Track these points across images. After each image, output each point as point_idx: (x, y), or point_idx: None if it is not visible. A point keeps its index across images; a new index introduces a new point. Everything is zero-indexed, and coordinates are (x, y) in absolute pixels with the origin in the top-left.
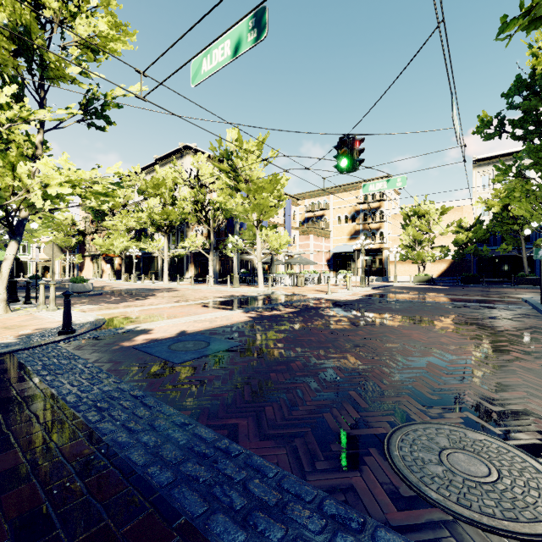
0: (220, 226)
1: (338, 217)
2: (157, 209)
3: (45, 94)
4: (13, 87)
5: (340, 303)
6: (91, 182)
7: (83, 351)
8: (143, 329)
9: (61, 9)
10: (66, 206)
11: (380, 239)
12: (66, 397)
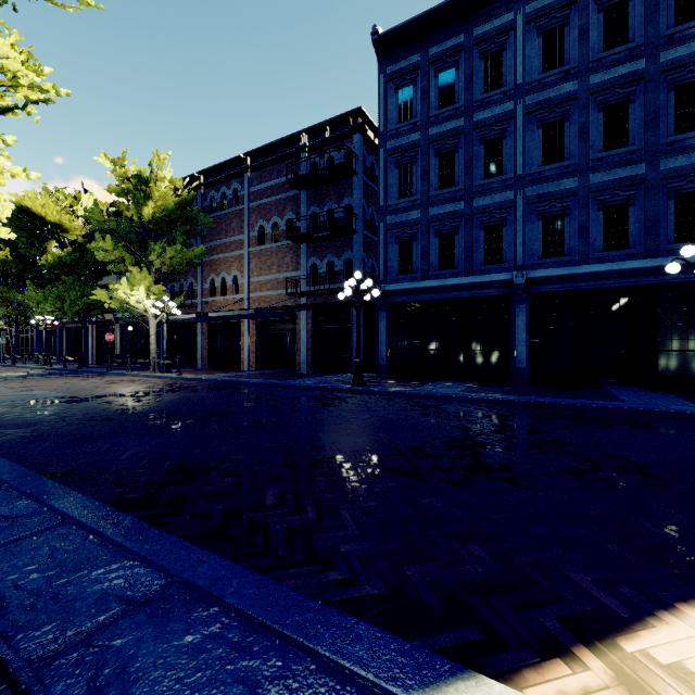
0: None
1: None
2: None
3: None
4: None
5: None
6: None
7: None
8: None
9: None
10: None
11: None
12: None
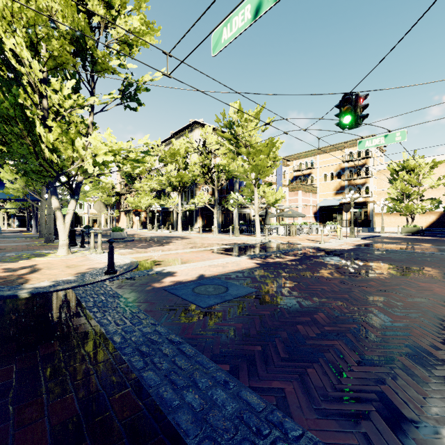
0: (223, 185)
1: (324, 174)
2: (173, 173)
3: (94, 84)
4: (73, 81)
5: (337, 252)
6: (127, 151)
7: (123, 290)
8: (168, 272)
9: (106, 15)
10: (109, 171)
11: (366, 193)
12: (113, 337)
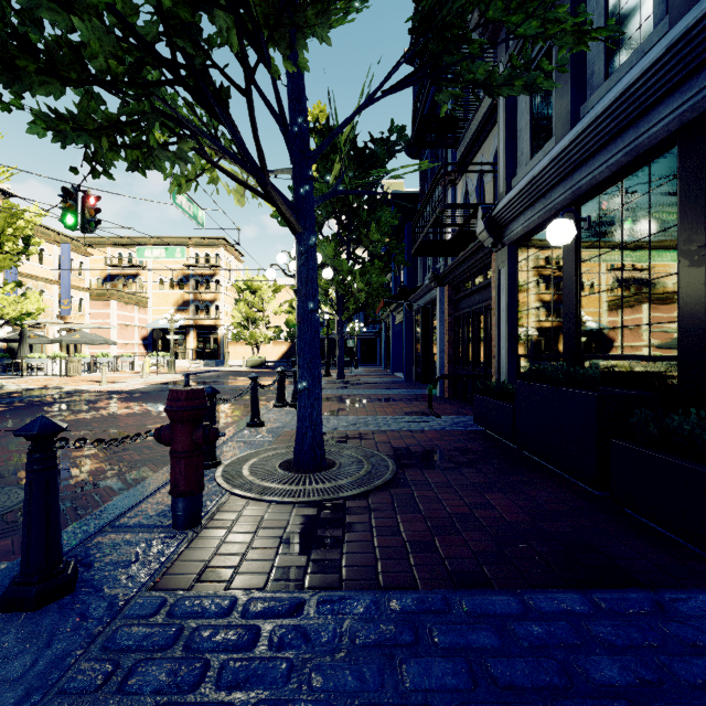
0: None
1: (160, 279)
2: None
3: None
4: None
5: (101, 395)
6: None
7: None
8: None
9: None
10: None
11: (216, 314)
12: None
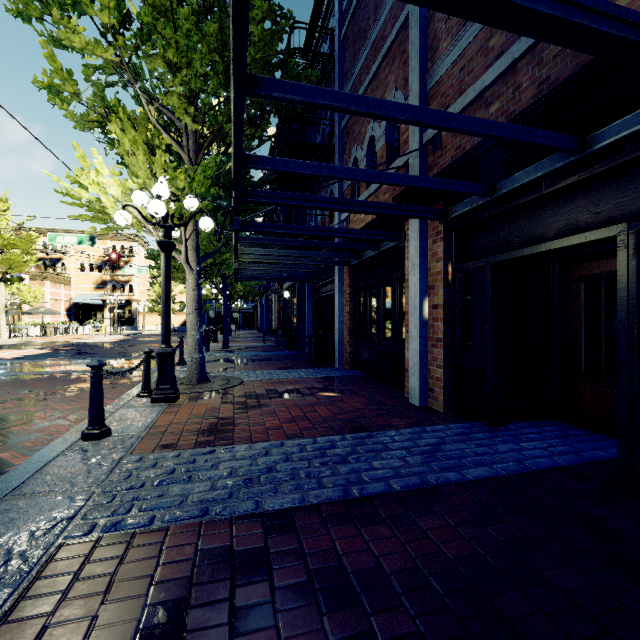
0: None
1: (81, 263)
2: None
3: None
4: None
5: (106, 343)
6: None
7: None
8: None
9: None
10: None
11: (130, 291)
12: (38, 361)
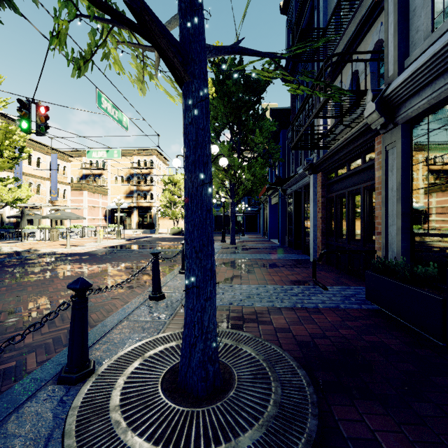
0: None
1: (115, 177)
2: None
3: None
4: None
5: (60, 257)
6: None
7: None
8: None
9: None
10: None
11: (151, 199)
12: None
